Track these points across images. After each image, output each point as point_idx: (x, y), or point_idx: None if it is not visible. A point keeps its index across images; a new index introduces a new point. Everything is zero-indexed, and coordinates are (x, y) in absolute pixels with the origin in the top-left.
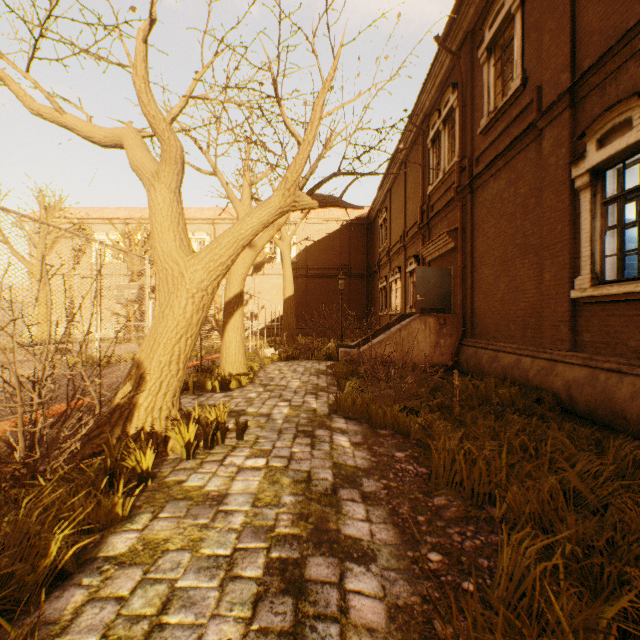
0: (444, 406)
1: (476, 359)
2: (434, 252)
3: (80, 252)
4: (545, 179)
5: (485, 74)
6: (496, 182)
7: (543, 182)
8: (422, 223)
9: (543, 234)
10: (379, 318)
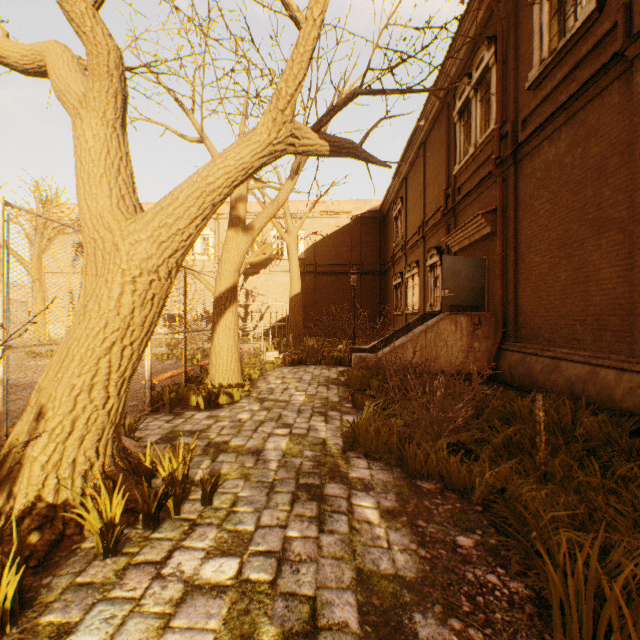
0: (510, 443)
1: (524, 368)
2: (463, 240)
3: (81, 249)
4: (639, 125)
5: (536, 13)
6: (553, 145)
7: (636, 130)
8: (446, 209)
9: (636, 201)
10: (393, 318)
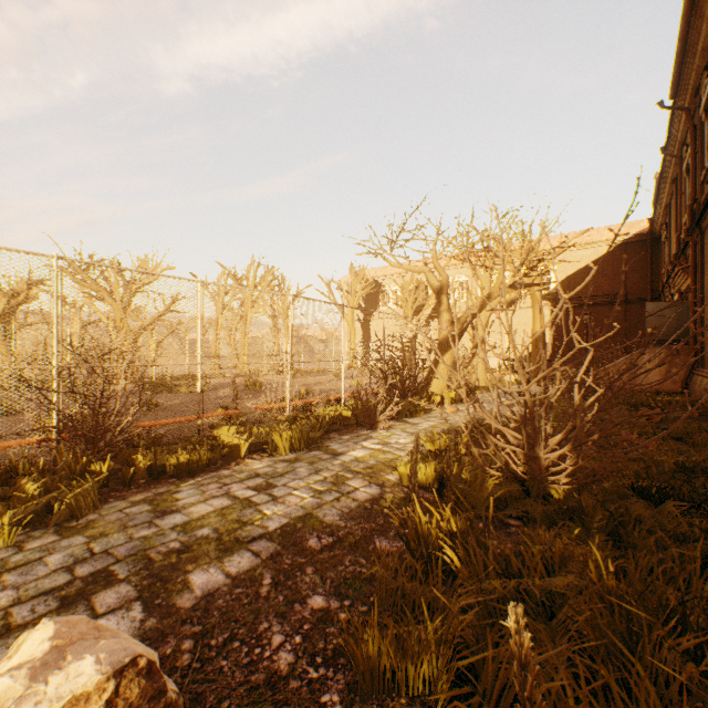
0: None
1: (693, 385)
2: (682, 284)
3: (371, 302)
4: None
5: (704, 131)
6: None
7: None
8: (679, 252)
9: None
10: None
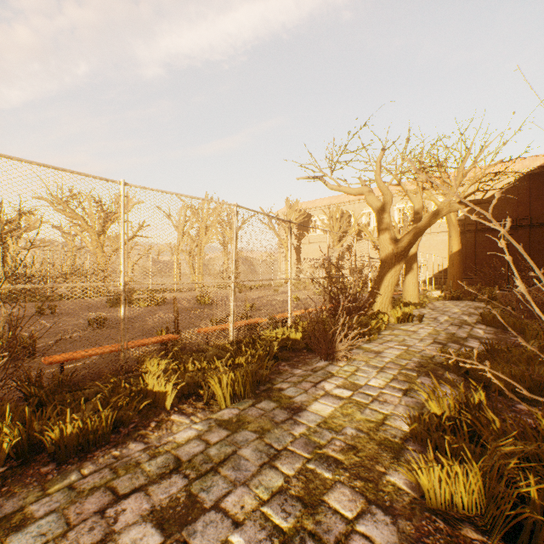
0: None
1: None
2: None
3: (302, 230)
4: None
5: None
6: None
7: None
8: None
9: None
10: None
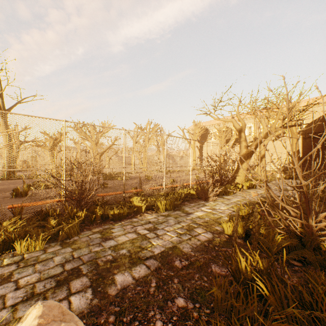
0: None
1: None
2: None
3: (203, 138)
4: None
5: None
6: None
7: None
8: None
9: None
10: None
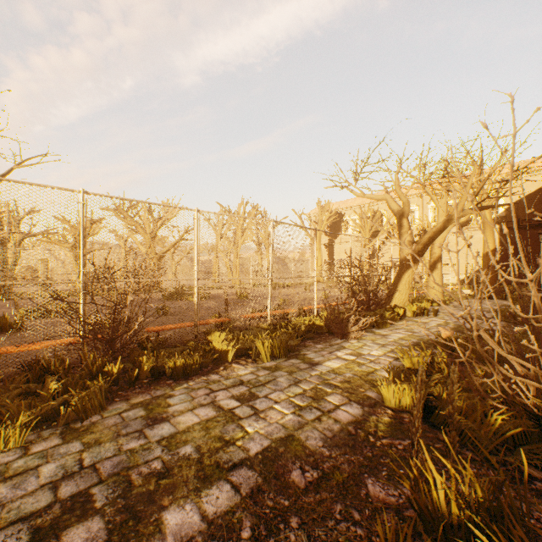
0: None
1: None
2: None
3: (334, 229)
4: None
5: None
6: None
7: None
8: None
9: None
10: None
